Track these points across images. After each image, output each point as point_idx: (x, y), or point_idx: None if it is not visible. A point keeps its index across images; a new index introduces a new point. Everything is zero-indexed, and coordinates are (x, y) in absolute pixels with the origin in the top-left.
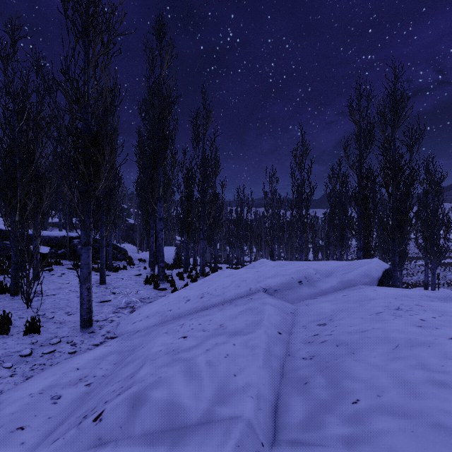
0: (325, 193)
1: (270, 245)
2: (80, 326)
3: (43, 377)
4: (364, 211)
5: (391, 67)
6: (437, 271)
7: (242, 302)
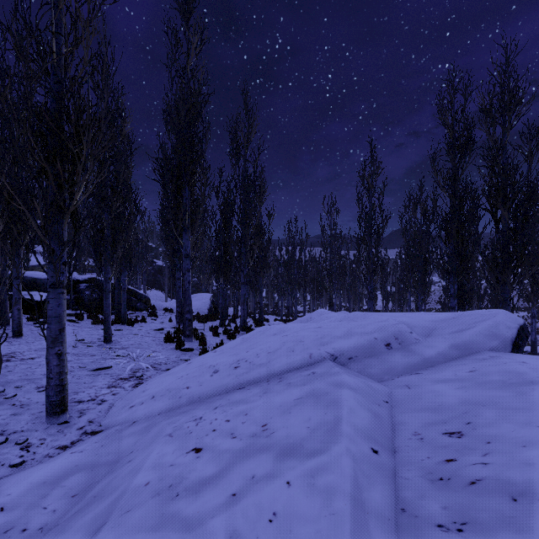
0: (400, 226)
1: (329, 292)
2: (45, 413)
3: None
4: (460, 245)
5: (501, 45)
6: (537, 325)
7: (299, 379)
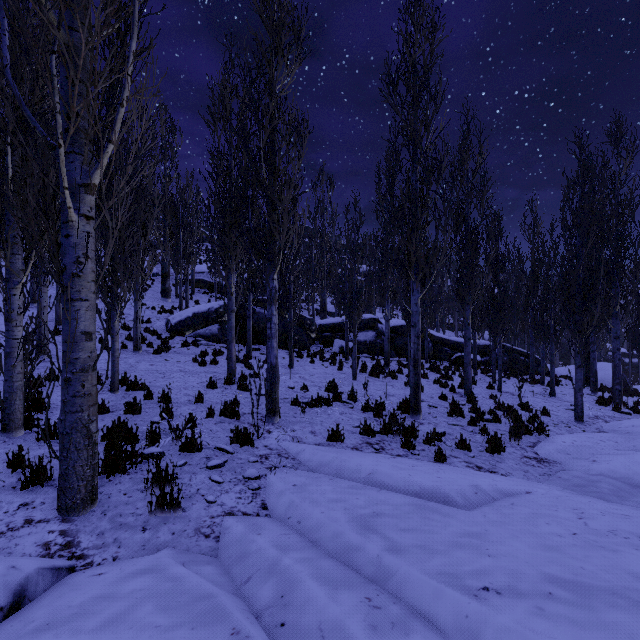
0: None
1: None
2: (575, 419)
3: (581, 434)
4: None
5: None
6: None
7: None
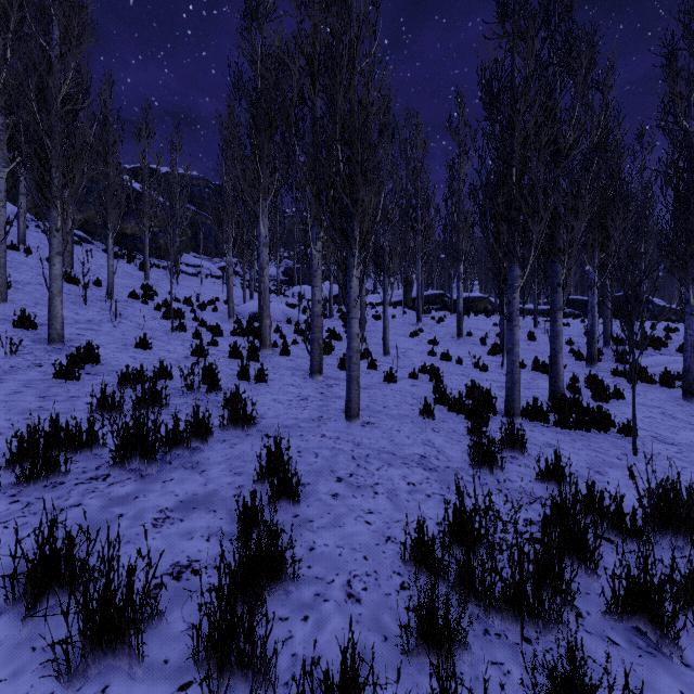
0: None
1: None
2: None
3: None
4: None
5: None
6: None
7: None
